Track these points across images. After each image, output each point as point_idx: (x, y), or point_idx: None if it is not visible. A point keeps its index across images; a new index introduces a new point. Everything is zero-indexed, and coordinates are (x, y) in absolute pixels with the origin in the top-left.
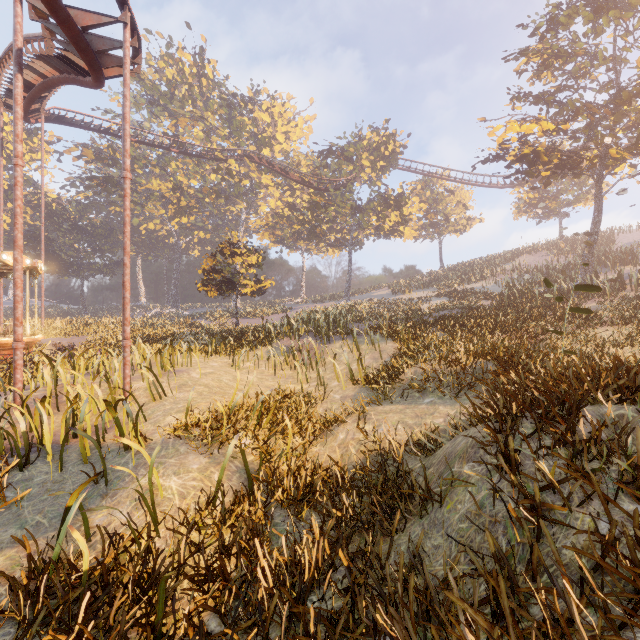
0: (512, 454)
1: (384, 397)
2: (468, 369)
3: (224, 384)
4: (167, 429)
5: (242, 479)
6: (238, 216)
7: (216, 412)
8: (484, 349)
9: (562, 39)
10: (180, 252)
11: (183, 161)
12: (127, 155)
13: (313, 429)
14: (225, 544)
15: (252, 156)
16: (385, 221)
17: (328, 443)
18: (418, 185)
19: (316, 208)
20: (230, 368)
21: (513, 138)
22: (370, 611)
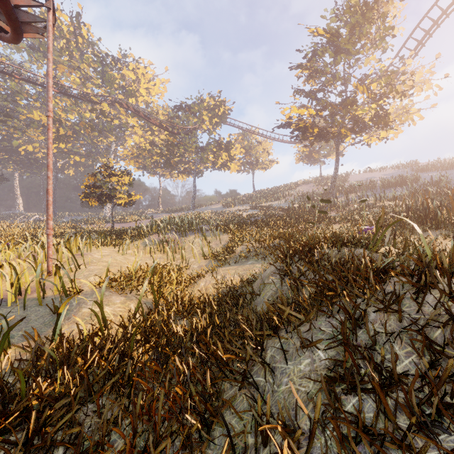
0: (289, 265)
1: (225, 263)
2: (270, 245)
3: (119, 261)
4: (94, 283)
5: (148, 307)
6: (108, 146)
7: (125, 272)
8: (278, 234)
9: (319, 63)
10: (57, 171)
11: (62, 99)
12: (50, 101)
13: (184, 282)
14: (147, 334)
15: (121, 103)
16: (219, 158)
17: (194, 289)
18: (240, 136)
19: (171, 146)
20: (117, 254)
21: (294, 116)
22: (236, 317)
